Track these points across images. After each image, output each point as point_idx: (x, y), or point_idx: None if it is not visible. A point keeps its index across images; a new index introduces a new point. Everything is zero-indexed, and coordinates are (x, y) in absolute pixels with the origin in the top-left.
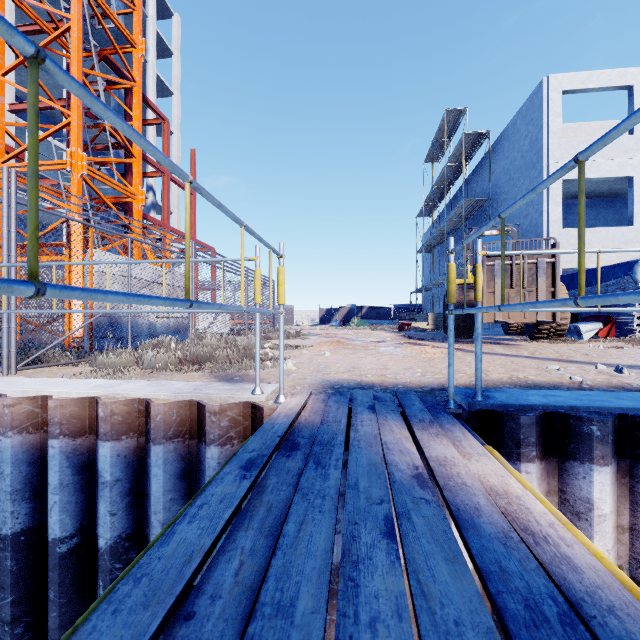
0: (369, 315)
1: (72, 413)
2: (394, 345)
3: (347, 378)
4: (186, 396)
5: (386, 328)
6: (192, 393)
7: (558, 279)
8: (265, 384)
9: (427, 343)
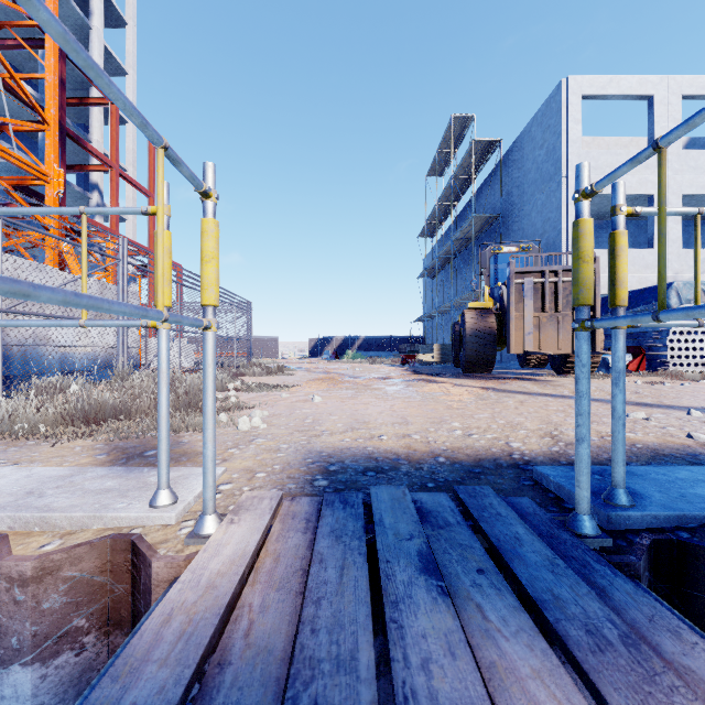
0: (365, 347)
1: None
2: (404, 383)
3: (350, 445)
4: None
5: (386, 361)
6: (6, 509)
7: (598, 301)
8: (195, 469)
9: (444, 380)
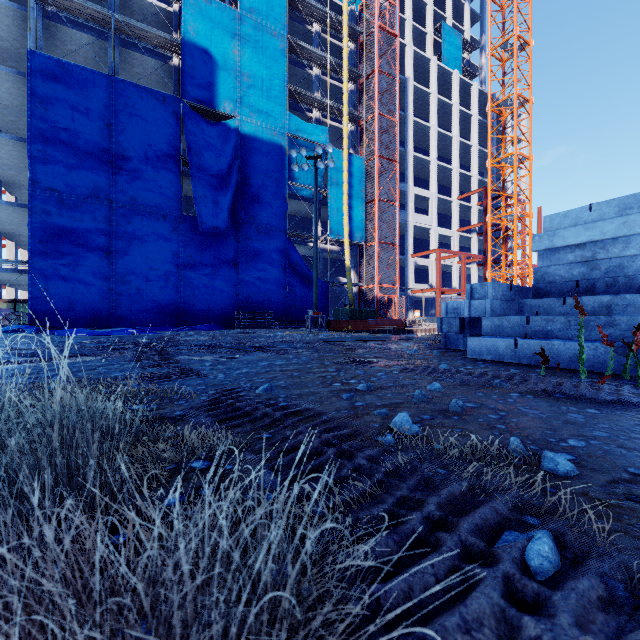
0: None
1: None
2: None
3: None
4: None
5: None
6: None
7: None
8: None
9: None
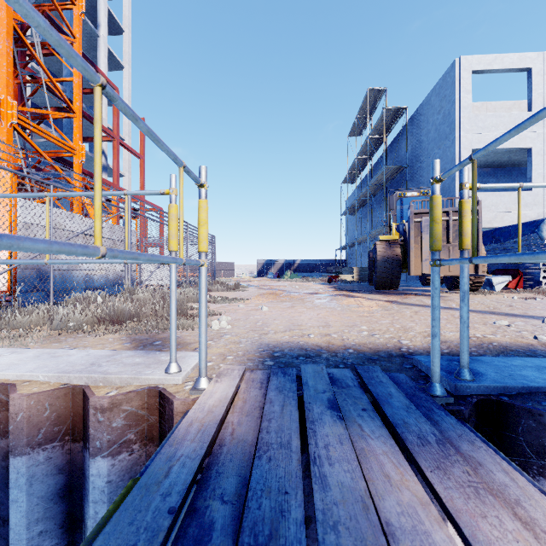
0: (300, 269)
1: None
2: (329, 297)
3: (288, 340)
4: (74, 377)
5: (316, 280)
6: (83, 372)
7: (481, 235)
8: (188, 353)
9: (359, 295)
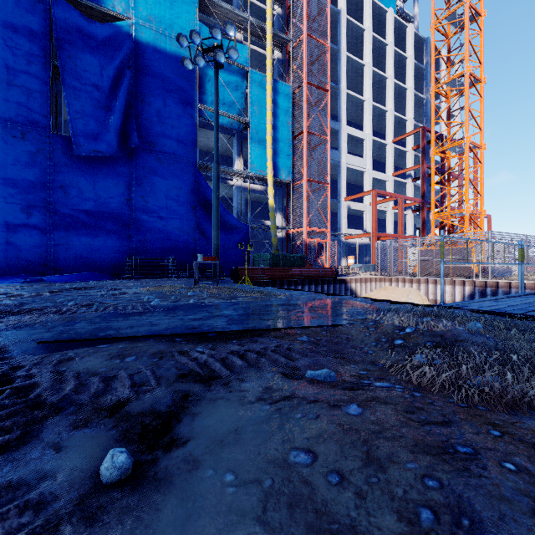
0: None
1: (530, 285)
2: None
3: None
4: None
5: None
6: None
7: None
8: None
9: None
